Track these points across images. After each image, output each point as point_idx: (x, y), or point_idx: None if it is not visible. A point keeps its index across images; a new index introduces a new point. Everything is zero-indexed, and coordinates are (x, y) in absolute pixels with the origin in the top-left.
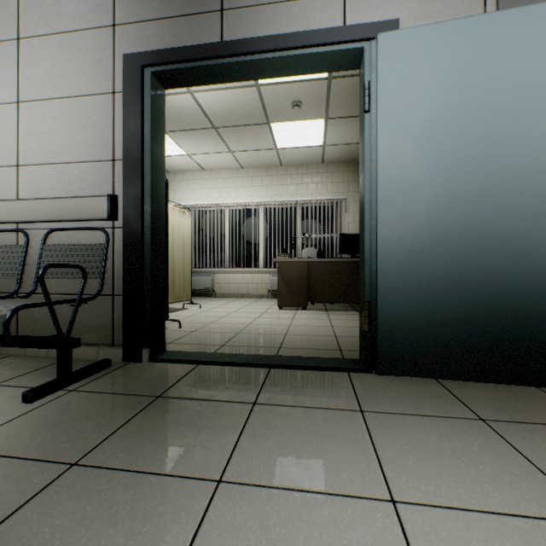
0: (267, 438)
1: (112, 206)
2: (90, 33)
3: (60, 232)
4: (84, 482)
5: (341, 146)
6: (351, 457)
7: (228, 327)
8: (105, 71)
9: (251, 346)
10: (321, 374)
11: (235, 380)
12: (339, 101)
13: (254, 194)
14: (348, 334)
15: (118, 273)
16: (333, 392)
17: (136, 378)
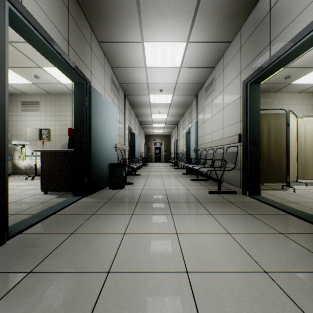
0: (233, 217)
1: (239, 138)
2: (235, 78)
3: (230, 147)
4: (197, 204)
5: None
6: (241, 229)
7: None
8: (238, 90)
9: (308, 207)
10: (309, 225)
11: (261, 209)
12: None
13: None
14: None
15: (241, 162)
16: (290, 228)
17: (235, 198)
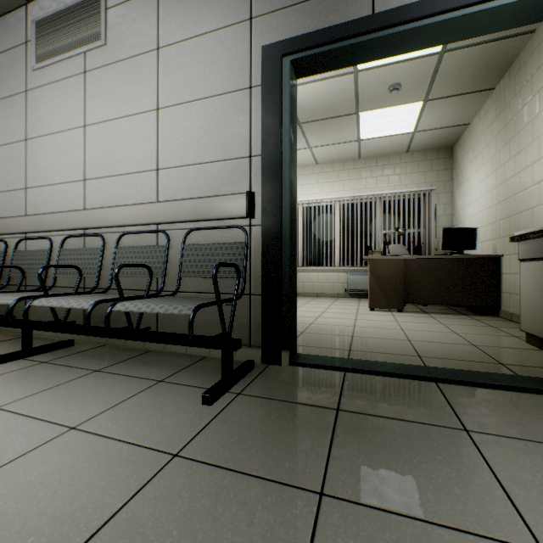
0: (541, 488)
1: (250, 203)
2: (226, 31)
3: (197, 232)
4: (356, 523)
5: (434, 131)
6: None
7: (334, 328)
8: (241, 67)
9: (383, 353)
10: (511, 395)
11: (407, 395)
12: (446, 78)
13: (329, 190)
14: (488, 344)
15: (254, 272)
16: None
17: (291, 384)
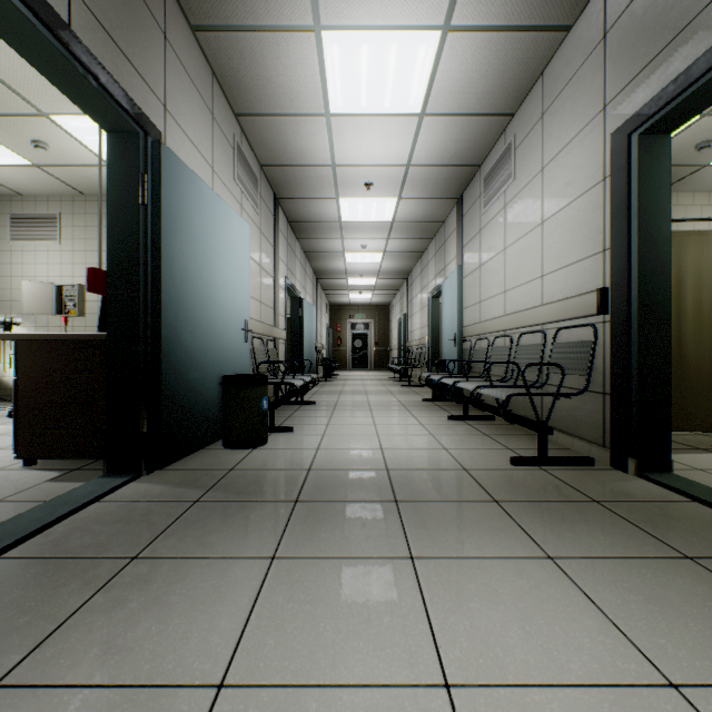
0: (636, 575)
1: (599, 300)
2: (585, 130)
3: (565, 330)
4: (490, 509)
5: None
6: (707, 650)
7: None
8: (596, 161)
9: None
10: None
11: (711, 532)
12: None
13: None
14: None
15: (607, 370)
16: None
17: (598, 481)
